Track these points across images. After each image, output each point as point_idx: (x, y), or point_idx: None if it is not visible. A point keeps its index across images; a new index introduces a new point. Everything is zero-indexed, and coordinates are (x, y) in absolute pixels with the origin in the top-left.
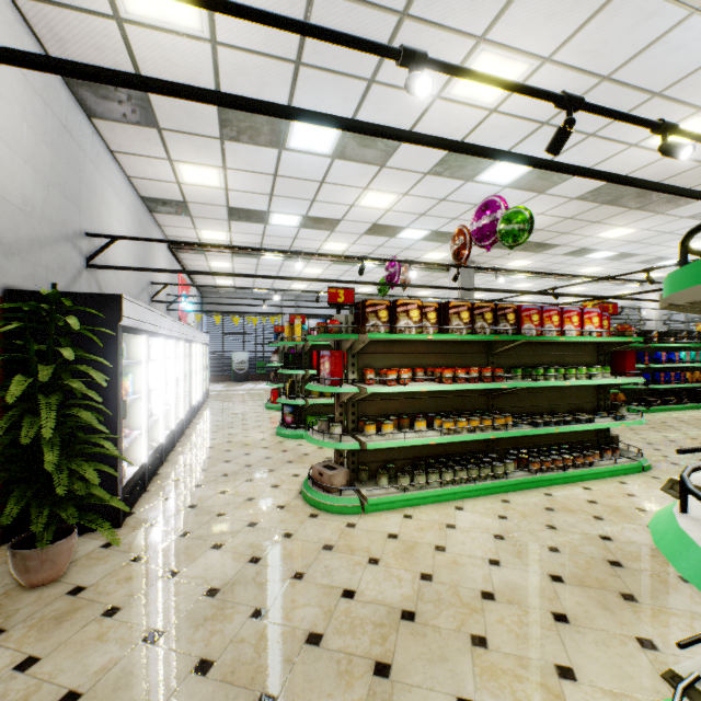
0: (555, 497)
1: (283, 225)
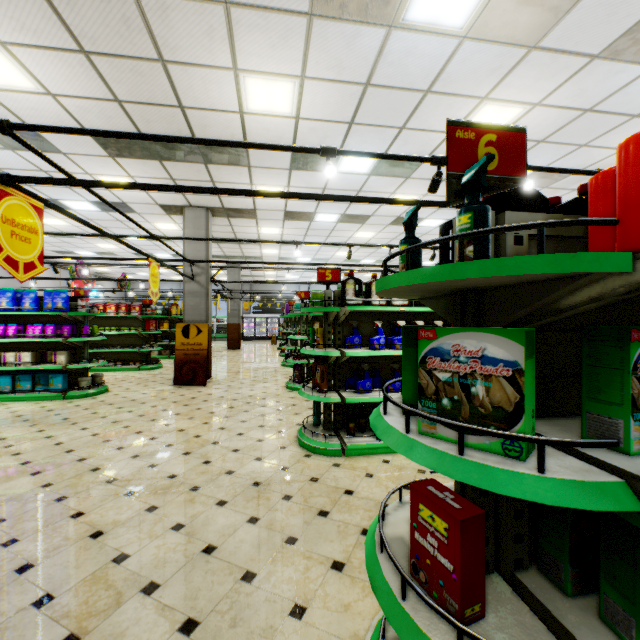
0: None
1: (90, 254)
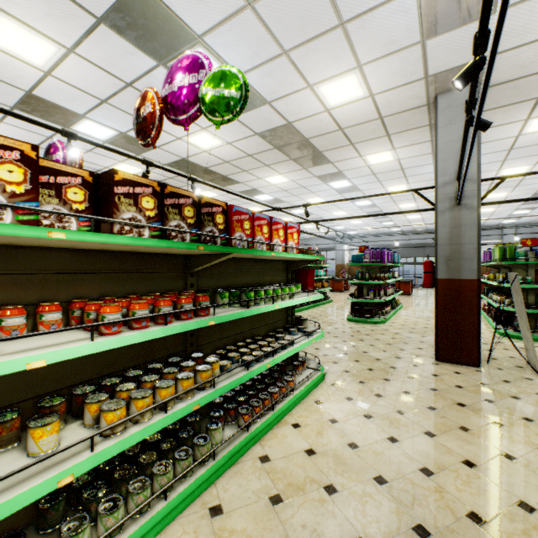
0: (275, 462)
1: None
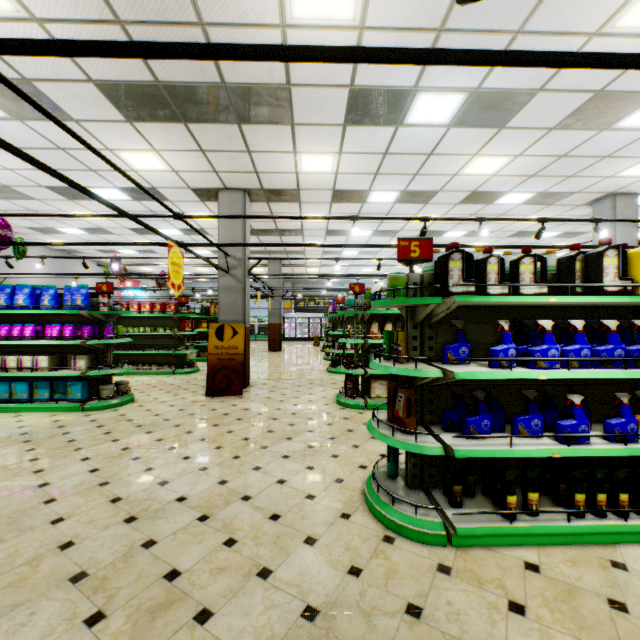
0: None
1: (132, 253)
